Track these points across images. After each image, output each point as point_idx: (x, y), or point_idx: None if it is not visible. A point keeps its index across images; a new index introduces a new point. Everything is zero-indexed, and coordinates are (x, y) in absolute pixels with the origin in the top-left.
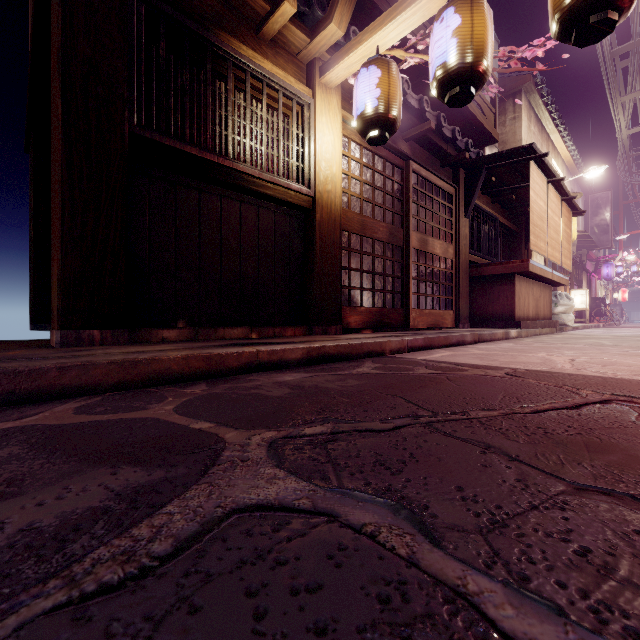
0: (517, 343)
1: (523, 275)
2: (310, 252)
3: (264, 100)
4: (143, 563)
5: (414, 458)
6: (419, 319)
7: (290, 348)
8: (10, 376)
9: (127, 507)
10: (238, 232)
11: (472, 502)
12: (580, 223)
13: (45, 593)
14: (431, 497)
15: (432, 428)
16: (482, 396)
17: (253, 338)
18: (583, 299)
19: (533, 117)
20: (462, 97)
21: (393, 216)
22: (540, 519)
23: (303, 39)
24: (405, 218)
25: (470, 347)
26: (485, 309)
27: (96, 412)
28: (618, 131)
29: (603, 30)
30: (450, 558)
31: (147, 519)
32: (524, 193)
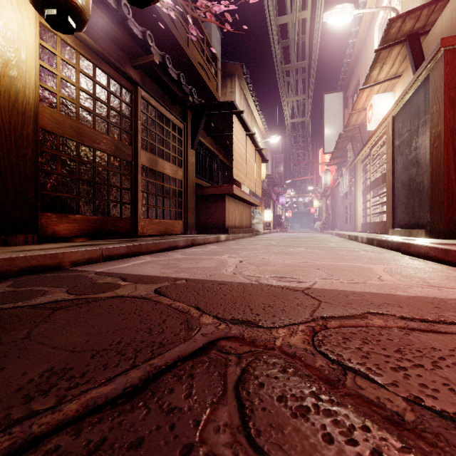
0: (220, 245)
1: (231, 196)
2: None
3: None
4: None
5: None
6: (148, 227)
7: None
8: None
9: None
10: None
11: None
12: (269, 170)
13: None
14: None
15: None
16: None
17: None
18: (270, 215)
19: (243, 96)
20: None
21: (120, 132)
22: None
23: None
24: (134, 137)
25: (179, 251)
26: (207, 220)
27: None
28: (286, 119)
29: None
30: None
31: None
32: None
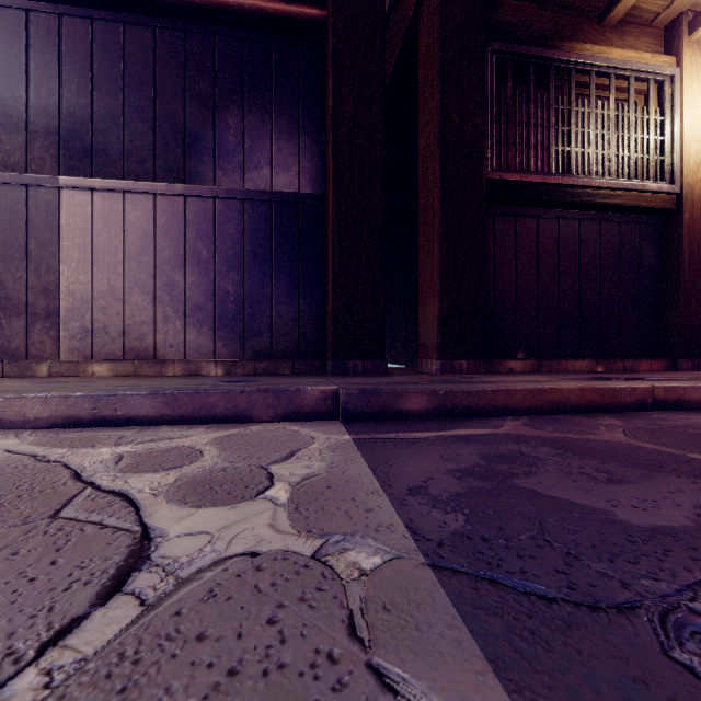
0: None
1: None
2: (671, 264)
3: (611, 96)
4: None
5: None
6: None
7: (691, 385)
8: (465, 395)
9: None
10: (576, 254)
11: None
12: None
13: None
14: None
15: None
16: None
17: (602, 372)
18: None
19: None
20: None
21: None
22: None
23: None
24: None
25: None
26: None
27: (551, 430)
28: None
29: None
30: None
31: None
32: None
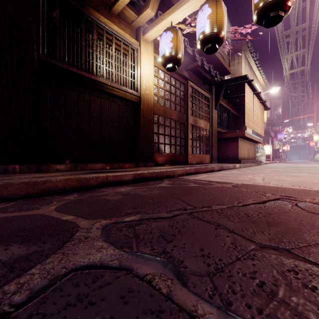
0: (239, 170)
1: (242, 138)
2: (138, 125)
3: (113, 45)
4: (4, 310)
5: (180, 233)
6: (193, 159)
7: (125, 174)
8: None
9: (6, 271)
10: (99, 113)
11: (207, 257)
12: (268, 114)
13: None
14: (186, 255)
15: (192, 215)
16: (219, 197)
17: (107, 169)
18: (269, 149)
19: (247, 62)
20: (212, 49)
21: (180, 108)
22: (241, 266)
23: (134, 15)
24: (186, 109)
25: (217, 172)
26: (224, 154)
27: (8, 211)
28: (285, 71)
29: (277, 20)
30: (190, 293)
31: (17, 279)
32: (243, 98)
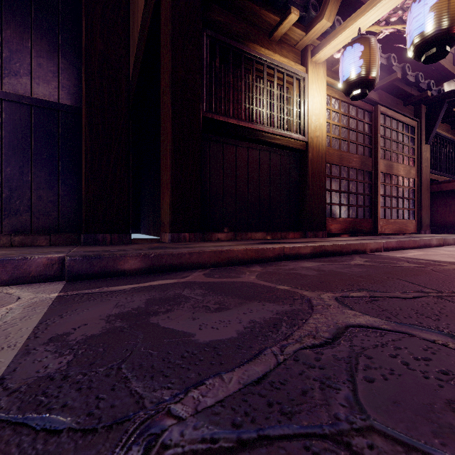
0: None
1: None
2: (304, 180)
3: (275, 81)
4: (323, 339)
5: (443, 314)
6: (385, 226)
7: (303, 246)
8: (170, 256)
9: (288, 319)
10: (258, 170)
11: None
12: None
13: (291, 343)
14: None
15: (444, 299)
16: None
17: (269, 239)
18: None
19: None
20: (437, 55)
21: (364, 149)
22: None
23: (300, 34)
24: (374, 149)
25: (437, 249)
26: (446, 218)
27: (216, 277)
28: None
29: None
30: None
31: (304, 324)
32: None
